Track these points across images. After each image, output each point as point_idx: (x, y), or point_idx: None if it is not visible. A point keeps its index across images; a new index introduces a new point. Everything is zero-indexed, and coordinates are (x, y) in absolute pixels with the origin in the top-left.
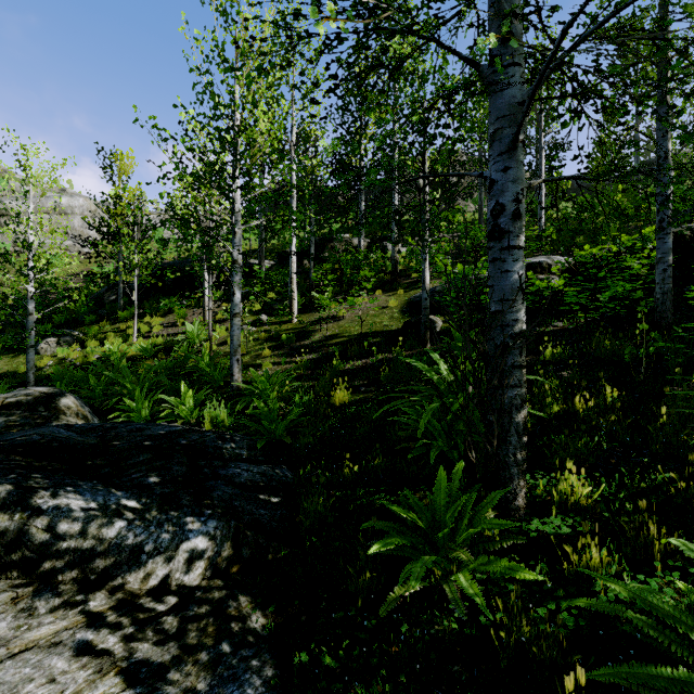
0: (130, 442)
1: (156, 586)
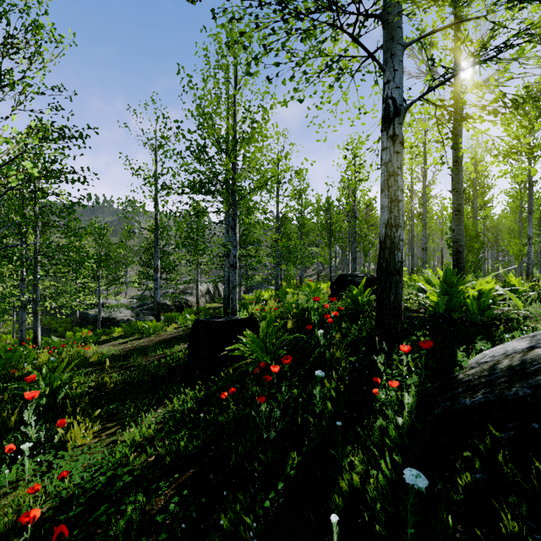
0: None
1: None
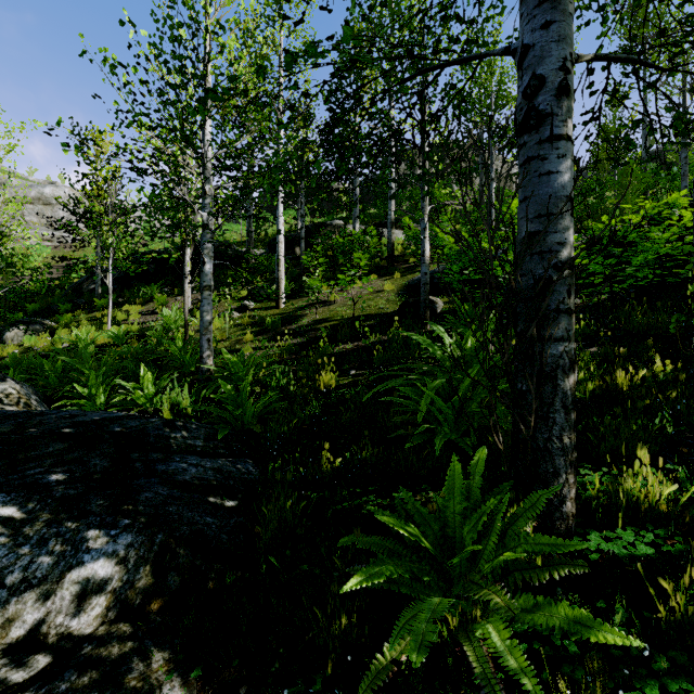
0: (45, 430)
1: (22, 637)
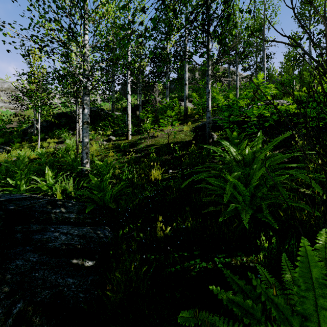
0: None
1: None
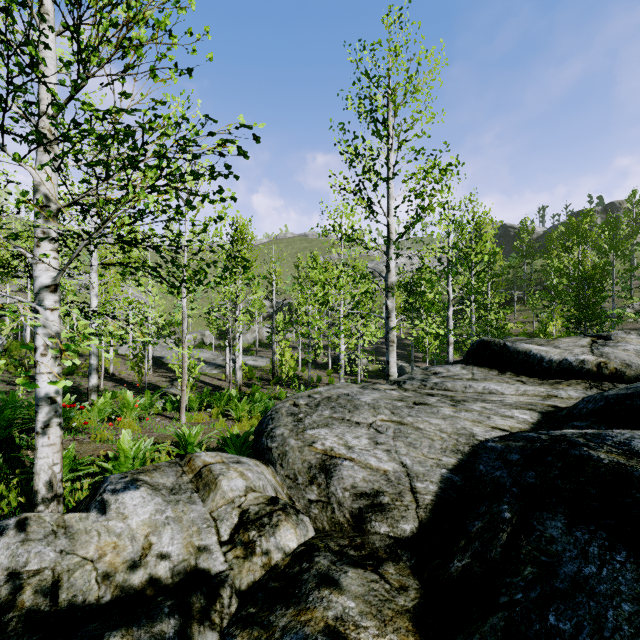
0: None
1: None
